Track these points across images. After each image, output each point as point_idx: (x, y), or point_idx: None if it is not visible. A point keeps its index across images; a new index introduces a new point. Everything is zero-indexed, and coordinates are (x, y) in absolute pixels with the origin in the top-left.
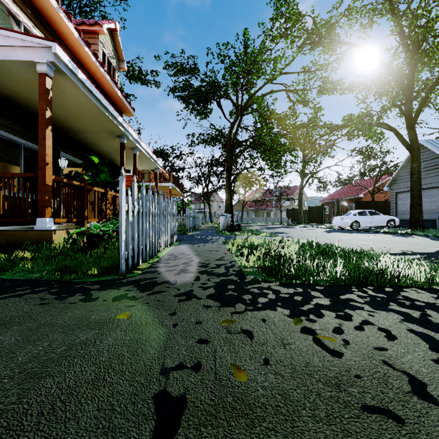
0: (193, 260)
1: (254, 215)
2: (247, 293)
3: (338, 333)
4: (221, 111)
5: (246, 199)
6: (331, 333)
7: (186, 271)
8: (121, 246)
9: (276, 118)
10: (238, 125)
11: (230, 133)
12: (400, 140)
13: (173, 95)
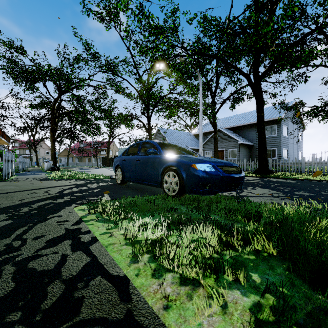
0: (29, 178)
1: (78, 161)
2: (47, 180)
3: (62, 181)
4: (47, 90)
5: (71, 148)
6: (60, 181)
7: (28, 179)
8: (4, 172)
9: (88, 101)
10: (59, 104)
11: (53, 106)
12: (145, 128)
13: (3, 72)
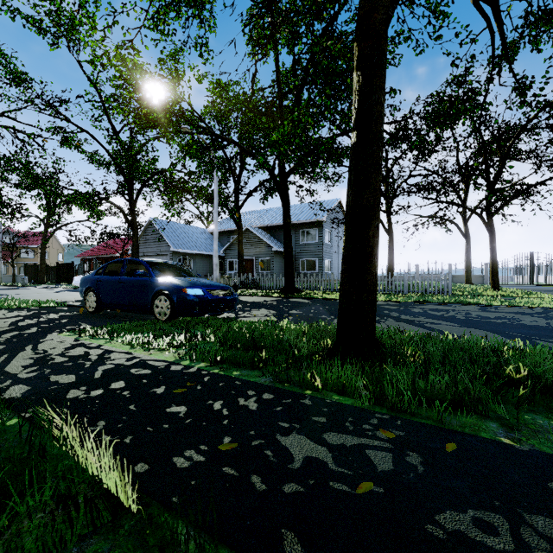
0: None
1: None
2: None
3: None
4: None
5: None
6: None
7: None
8: None
9: None
10: None
11: None
12: (126, 219)
13: None
